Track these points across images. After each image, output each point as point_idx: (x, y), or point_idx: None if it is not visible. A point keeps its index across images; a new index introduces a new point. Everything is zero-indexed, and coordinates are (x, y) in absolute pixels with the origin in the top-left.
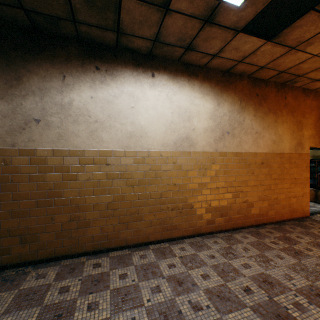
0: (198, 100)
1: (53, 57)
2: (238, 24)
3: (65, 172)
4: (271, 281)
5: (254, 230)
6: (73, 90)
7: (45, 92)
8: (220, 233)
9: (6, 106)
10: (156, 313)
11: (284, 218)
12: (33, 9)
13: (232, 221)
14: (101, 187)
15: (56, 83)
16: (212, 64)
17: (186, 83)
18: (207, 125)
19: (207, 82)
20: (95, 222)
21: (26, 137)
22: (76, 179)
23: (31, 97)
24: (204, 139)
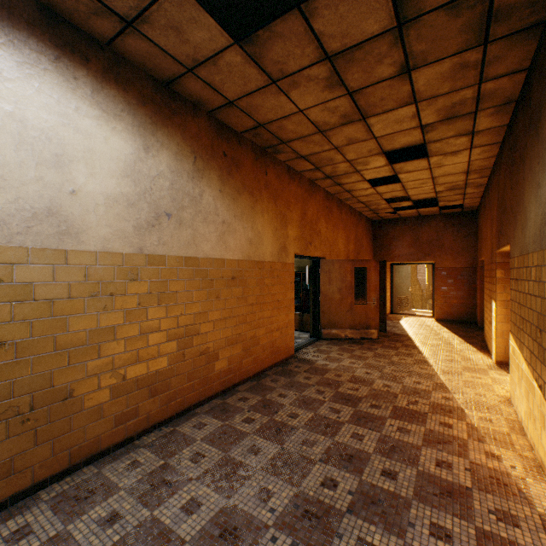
0: (91, 121)
1: None
2: None
3: None
4: (235, 526)
5: (220, 402)
6: None
7: None
8: (150, 433)
9: None
10: None
11: (265, 366)
12: None
13: (178, 399)
14: None
15: None
16: (129, 48)
17: (48, 63)
18: (116, 189)
19: (118, 88)
20: None
21: None
22: None
23: None
24: (109, 221)
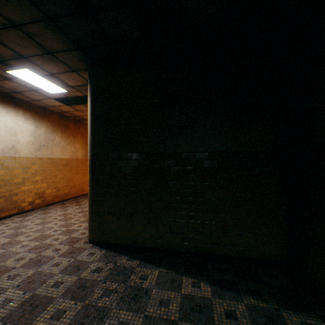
0: (23, 122)
1: None
2: (51, 97)
3: None
4: (67, 214)
5: (62, 203)
6: None
7: None
8: (39, 209)
9: None
10: (9, 236)
11: (79, 194)
12: None
13: (47, 200)
14: None
15: None
16: (34, 102)
17: (12, 110)
18: (29, 139)
19: (30, 112)
20: None
21: None
22: None
23: None
24: (27, 149)
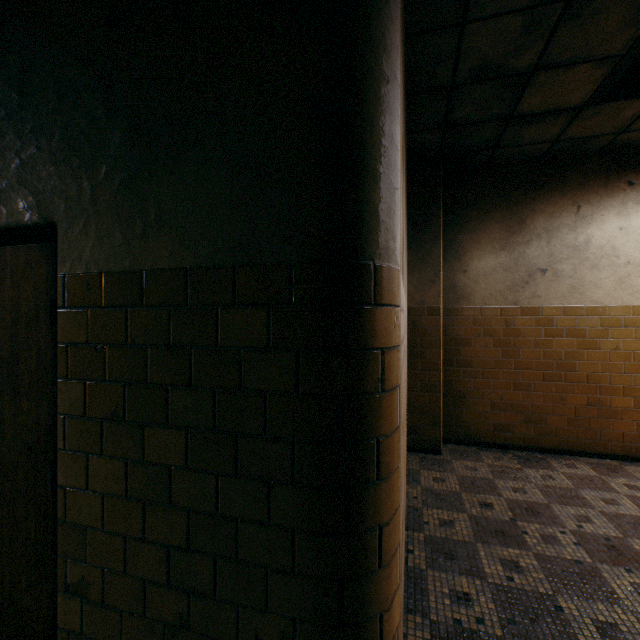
0: None
1: (562, 185)
2: None
3: (579, 338)
4: None
5: None
6: (590, 223)
7: (552, 233)
8: None
9: (507, 257)
10: None
11: None
12: (567, 138)
13: None
14: (635, 362)
15: (567, 219)
16: None
17: None
18: None
19: None
20: (625, 413)
21: (528, 292)
22: (595, 348)
23: (535, 242)
24: None
